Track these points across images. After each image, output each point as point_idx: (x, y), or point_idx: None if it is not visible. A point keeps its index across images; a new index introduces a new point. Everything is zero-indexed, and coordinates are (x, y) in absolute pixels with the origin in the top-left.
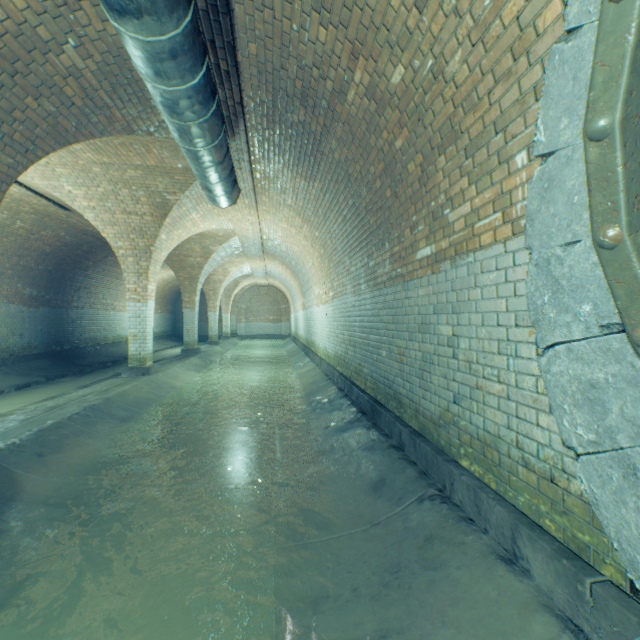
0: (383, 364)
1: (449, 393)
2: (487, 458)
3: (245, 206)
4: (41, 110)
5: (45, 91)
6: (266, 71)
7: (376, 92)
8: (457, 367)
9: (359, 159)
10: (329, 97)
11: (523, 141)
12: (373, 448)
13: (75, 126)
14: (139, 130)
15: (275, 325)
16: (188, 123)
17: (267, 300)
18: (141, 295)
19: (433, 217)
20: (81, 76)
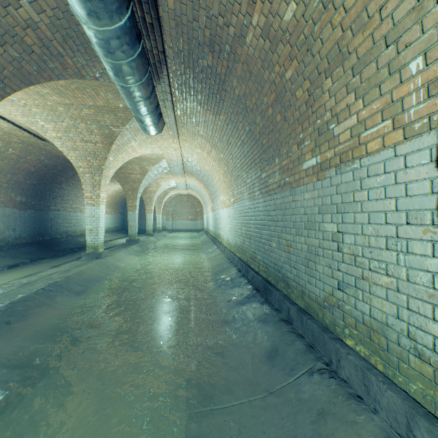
0: (273, 253)
1: (334, 280)
2: (373, 342)
3: (170, 136)
4: (7, 55)
5: (9, 39)
6: (182, 23)
7: (270, 31)
8: (342, 259)
9: (255, 93)
10: (231, 42)
11: (419, 47)
12: (266, 320)
13: (36, 70)
14: (87, 75)
15: (193, 222)
16: (119, 62)
17: (187, 205)
18: (95, 201)
19: (319, 133)
20: (37, 28)
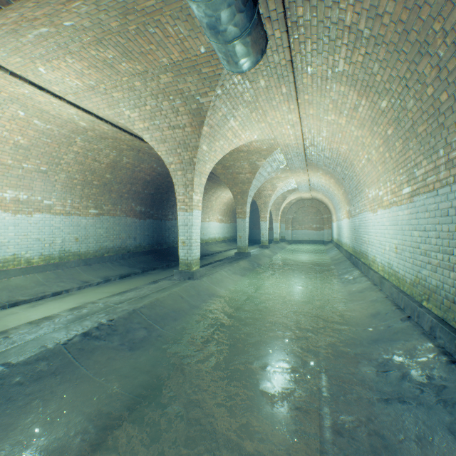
0: None
1: None
2: None
3: (282, 98)
4: None
5: None
6: None
7: None
8: None
9: None
10: None
11: None
12: None
13: None
14: None
15: (317, 232)
16: None
17: (310, 211)
18: (188, 205)
19: None
20: None
